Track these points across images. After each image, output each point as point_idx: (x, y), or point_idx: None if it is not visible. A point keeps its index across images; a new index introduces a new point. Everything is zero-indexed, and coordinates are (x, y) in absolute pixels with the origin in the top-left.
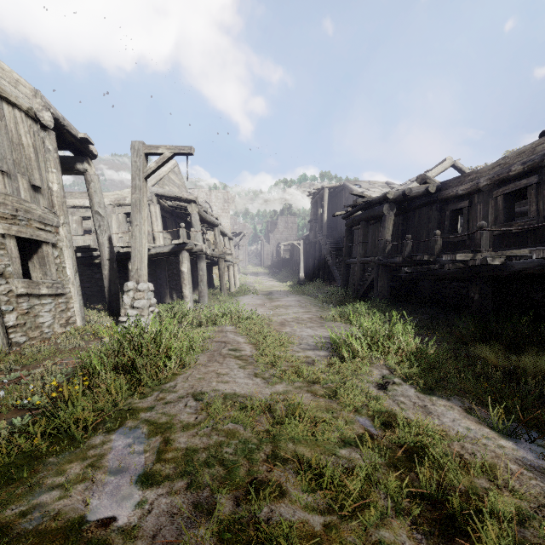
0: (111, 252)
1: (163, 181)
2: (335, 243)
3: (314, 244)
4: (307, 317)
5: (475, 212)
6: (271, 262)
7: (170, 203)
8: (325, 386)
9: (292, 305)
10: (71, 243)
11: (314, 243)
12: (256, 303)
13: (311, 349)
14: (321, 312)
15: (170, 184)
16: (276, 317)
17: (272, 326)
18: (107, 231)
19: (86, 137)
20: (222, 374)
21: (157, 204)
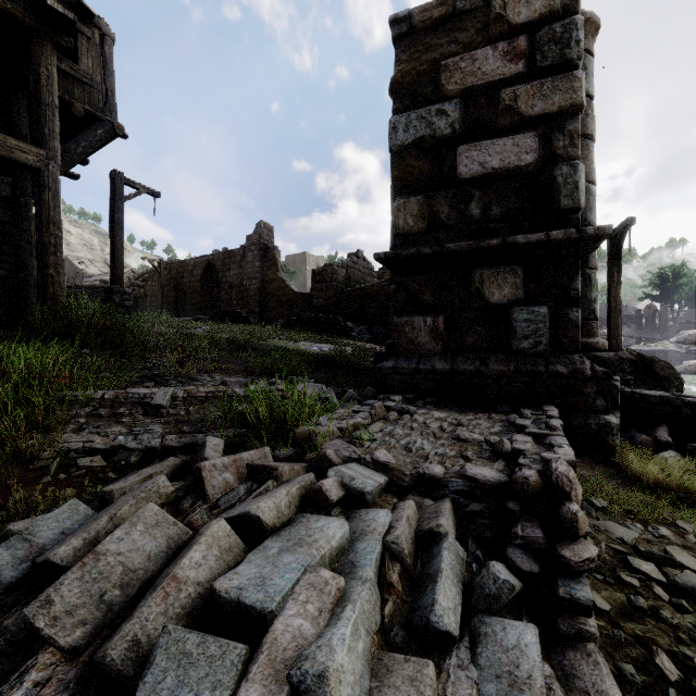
0: None
1: None
2: None
3: None
4: None
5: None
6: None
7: None
8: None
9: None
10: None
11: None
12: None
13: None
14: None
15: None
16: None
17: None
18: None
19: None
20: None
21: None
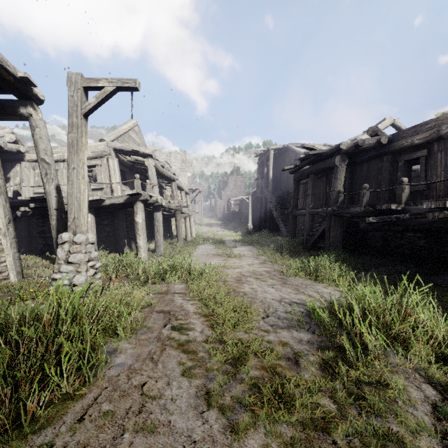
0: (58, 201)
1: (123, 138)
2: (279, 198)
3: (261, 199)
4: (265, 270)
5: (435, 161)
6: (222, 215)
7: (129, 159)
8: (347, 444)
9: (245, 255)
10: (3, 189)
11: (261, 198)
12: (210, 253)
13: (285, 327)
14: (277, 264)
15: (130, 141)
16: (231, 270)
17: (228, 283)
18: (55, 179)
19: (26, 76)
20: (149, 397)
21: (116, 158)
